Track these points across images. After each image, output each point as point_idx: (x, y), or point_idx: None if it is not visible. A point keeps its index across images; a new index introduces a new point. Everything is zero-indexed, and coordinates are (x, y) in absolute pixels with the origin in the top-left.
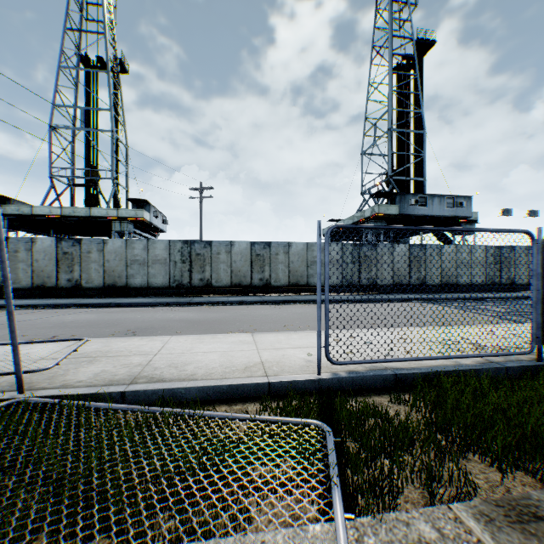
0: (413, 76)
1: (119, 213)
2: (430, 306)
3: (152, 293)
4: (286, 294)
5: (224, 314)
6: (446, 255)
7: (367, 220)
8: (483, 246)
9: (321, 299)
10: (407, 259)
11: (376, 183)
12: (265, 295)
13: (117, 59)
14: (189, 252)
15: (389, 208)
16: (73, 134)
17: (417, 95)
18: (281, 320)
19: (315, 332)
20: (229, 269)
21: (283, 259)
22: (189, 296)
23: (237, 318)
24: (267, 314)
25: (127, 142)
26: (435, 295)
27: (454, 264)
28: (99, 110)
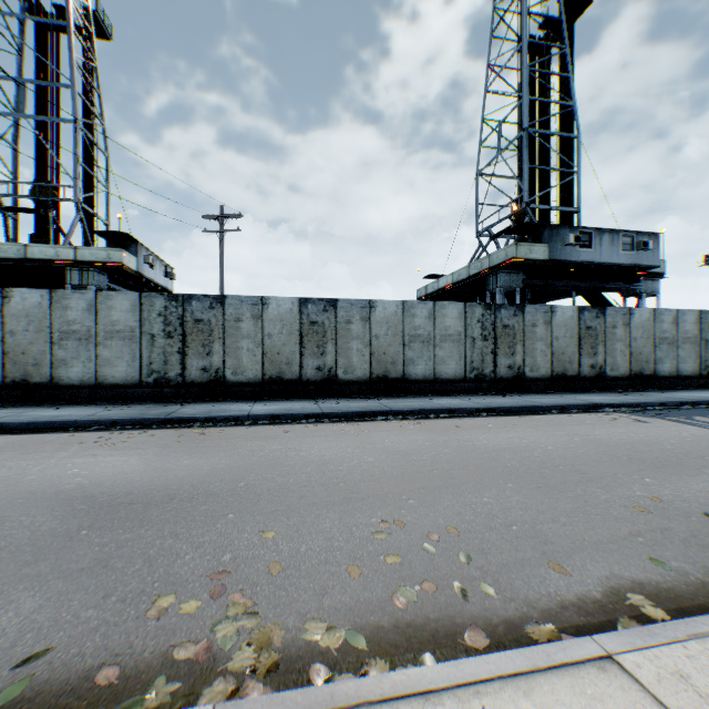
0: (560, 49)
1: (79, 255)
2: (661, 424)
3: (105, 396)
4: (366, 395)
5: (220, 458)
6: (638, 326)
7: (495, 270)
8: (695, 312)
9: (436, 408)
10: (575, 333)
11: (512, 207)
12: (327, 397)
13: (90, 12)
14: (180, 317)
15: (533, 250)
16: (16, 130)
17: (565, 81)
18: (364, 493)
19: (569, 684)
20: (259, 348)
21: (360, 331)
22: (180, 401)
23: (243, 480)
24: (326, 461)
25: (108, 146)
26: (632, 396)
27: (650, 342)
28: (53, 87)
